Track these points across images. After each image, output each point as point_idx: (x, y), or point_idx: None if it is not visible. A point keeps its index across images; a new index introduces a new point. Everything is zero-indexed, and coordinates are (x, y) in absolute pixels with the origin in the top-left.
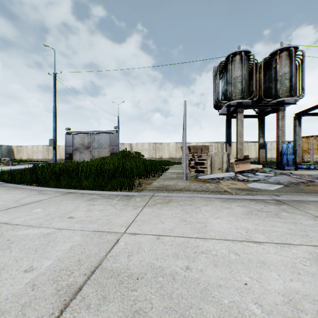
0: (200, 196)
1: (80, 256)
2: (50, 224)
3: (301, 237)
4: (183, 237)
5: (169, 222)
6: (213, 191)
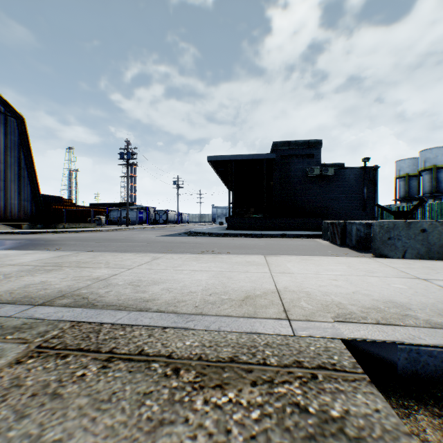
0: (172, 316)
1: (280, 267)
2: (334, 276)
3: (161, 271)
4: (233, 271)
5: (242, 277)
6: (84, 352)
